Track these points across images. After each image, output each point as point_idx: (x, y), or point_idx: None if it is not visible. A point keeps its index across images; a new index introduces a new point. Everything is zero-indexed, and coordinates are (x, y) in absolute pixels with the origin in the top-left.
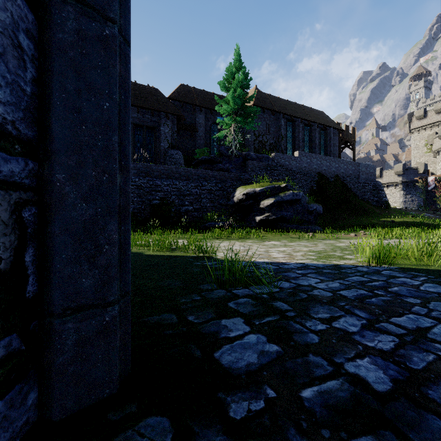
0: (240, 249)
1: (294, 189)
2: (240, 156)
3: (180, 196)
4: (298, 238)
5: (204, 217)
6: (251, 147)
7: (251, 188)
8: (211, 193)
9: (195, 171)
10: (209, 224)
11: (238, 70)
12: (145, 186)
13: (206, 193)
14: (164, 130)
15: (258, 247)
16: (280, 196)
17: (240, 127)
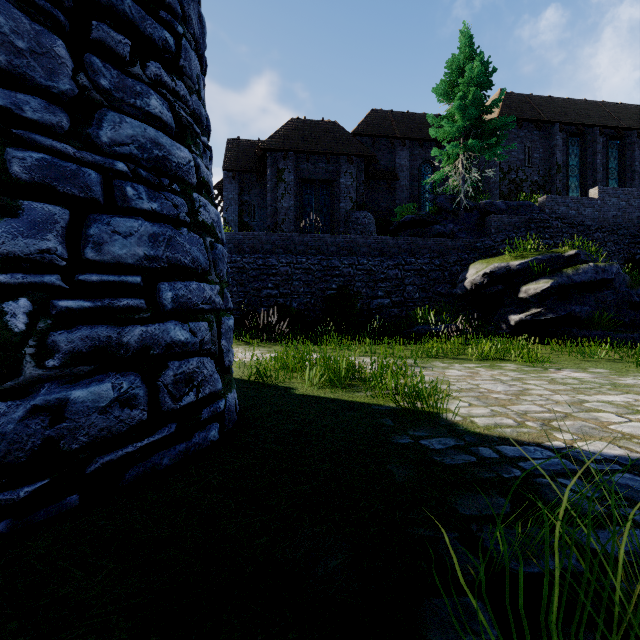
0: (499, 392)
1: (594, 259)
2: (474, 208)
3: (369, 282)
4: (624, 362)
5: (410, 316)
6: (493, 192)
7: (499, 262)
8: (422, 275)
9: (394, 240)
10: (419, 329)
11: (471, 59)
12: (315, 269)
13: (413, 275)
14: (345, 183)
15: (542, 386)
16: (564, 275)
17: (473, 158)
